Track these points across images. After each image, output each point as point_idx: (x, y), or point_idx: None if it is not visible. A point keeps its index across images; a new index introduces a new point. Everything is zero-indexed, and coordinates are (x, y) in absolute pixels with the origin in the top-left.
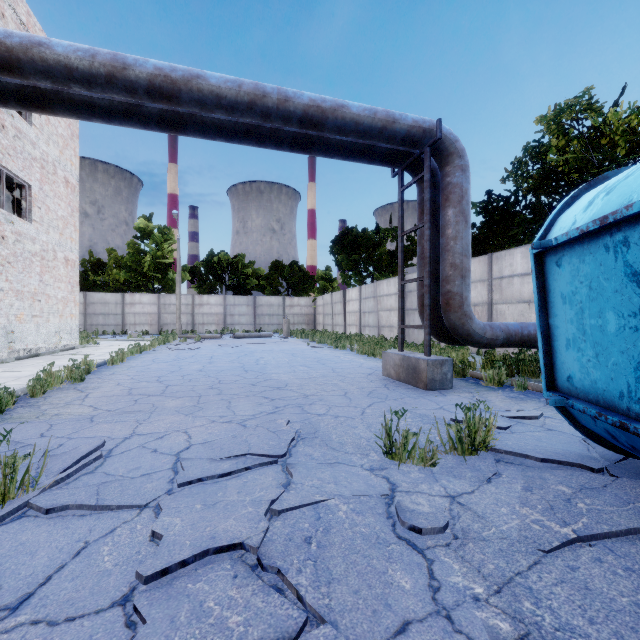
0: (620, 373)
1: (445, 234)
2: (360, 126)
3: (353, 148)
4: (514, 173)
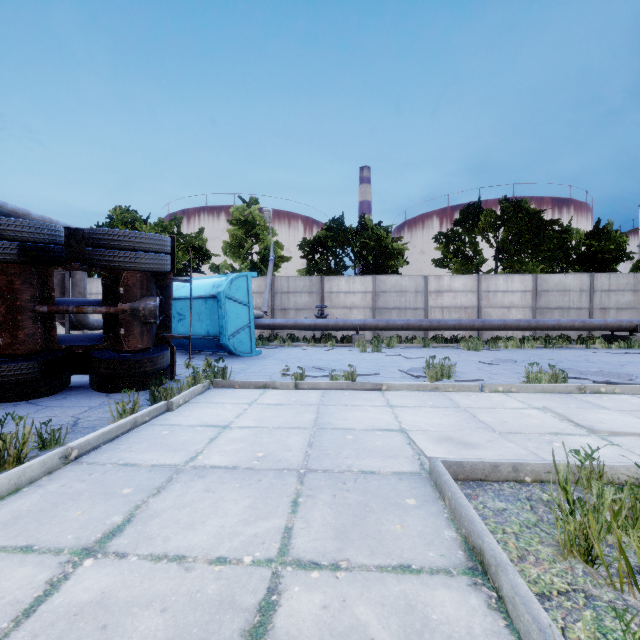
0: None
1: (76, 278)
2: None
3: None
4: None
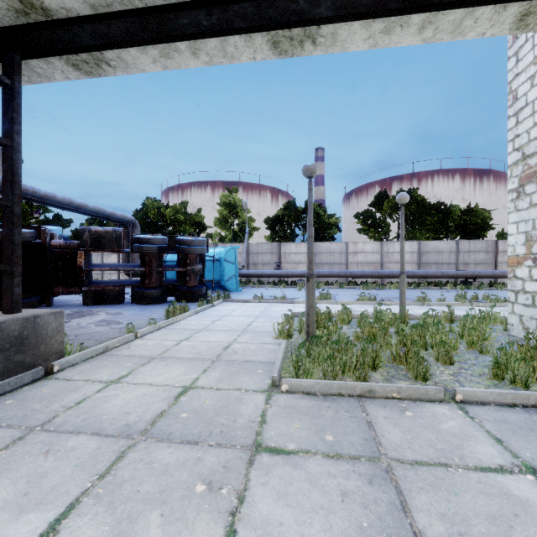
0: (174, 275)
1: None
2: (118, 218)
3: (110, 218)
4: (137, 214)
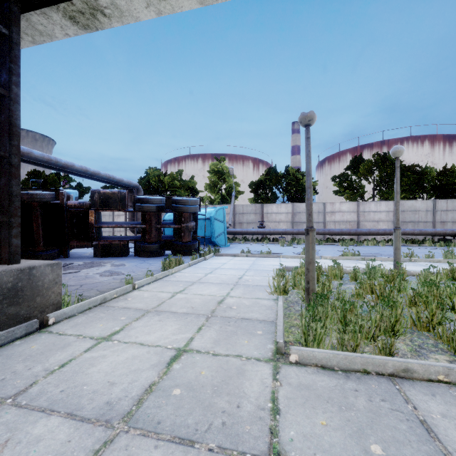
0: (171, 232)
1: None
2: (125, 184)
3: (118, 184)
4: (141, 182)
